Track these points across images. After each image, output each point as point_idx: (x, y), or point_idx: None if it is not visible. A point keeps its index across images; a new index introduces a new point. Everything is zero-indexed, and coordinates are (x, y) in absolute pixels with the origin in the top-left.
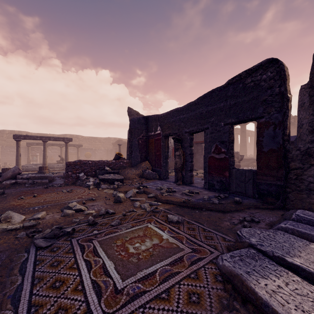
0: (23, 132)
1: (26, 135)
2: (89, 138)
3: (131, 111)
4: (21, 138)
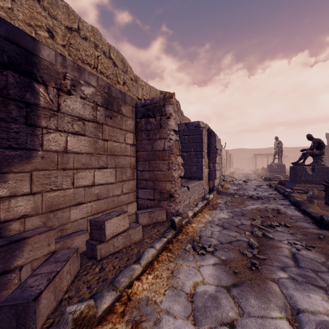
0: (244, 149)
1: (259, 153)
2: (291, 149)
3: (328, 135)
4: (257, 155)
